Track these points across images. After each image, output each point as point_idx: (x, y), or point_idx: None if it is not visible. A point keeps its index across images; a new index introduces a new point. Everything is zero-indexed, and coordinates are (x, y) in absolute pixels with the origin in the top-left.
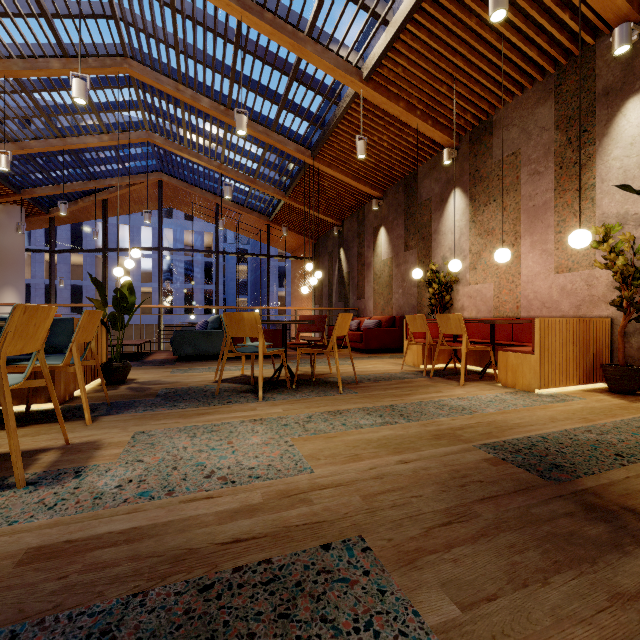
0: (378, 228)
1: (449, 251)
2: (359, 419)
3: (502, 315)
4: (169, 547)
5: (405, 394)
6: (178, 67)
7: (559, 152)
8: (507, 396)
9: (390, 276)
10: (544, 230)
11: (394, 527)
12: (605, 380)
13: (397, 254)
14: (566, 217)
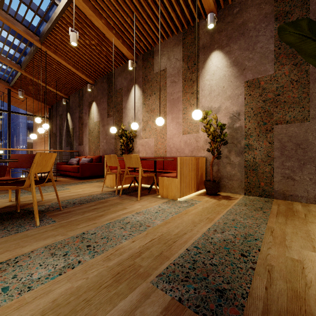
0: (91, 102)
1: (132, 119)
2: (35, 269)
3: (158, 155)
4: None
5: (99, 216)
6: None
7: (184, 73)
8: (165, 206)
9: (99, 132)
10: (177, 112)
11: None
12: (205, 188)
13: (103, 119)
14: (187, 106)
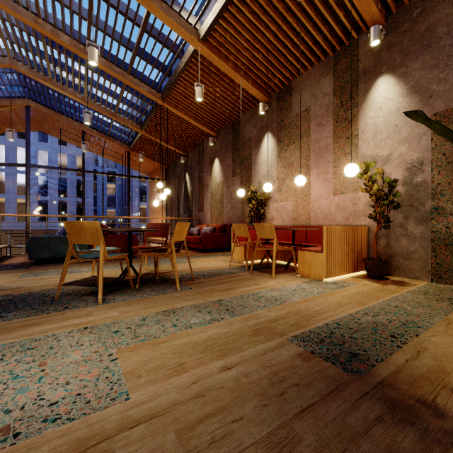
0: (213, 159)
1: (263, 177)
2: (190, 318)
3: (299, 224)
4: None
5: (231, 288)
6: (36, 1)
7: (335, 111)
8: (305, 285)
9: (222, 194)
10: (326, 165)
11: None
12: (366, 269)
13: (227, 178)
14: (340, 156)
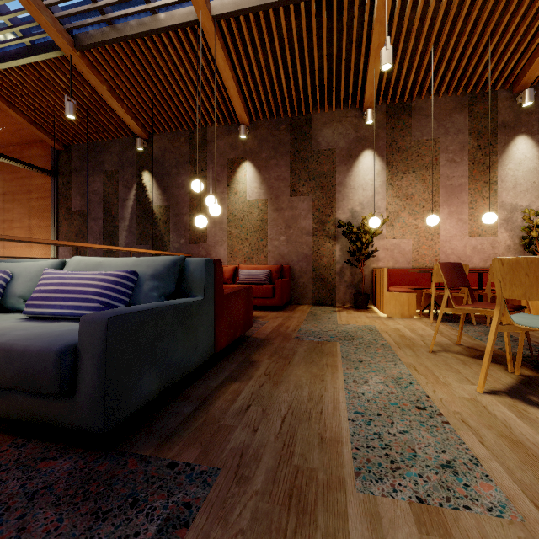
0: (239, 161)
1: (360, 205)
2: None
3: (422, 266)
4: None
5: None
6: None
7: (472, 152)
8: None
9: (264, 220)
10: (460, 204)
11: None
12: None
13: (277, 197)
14: (477, 199)
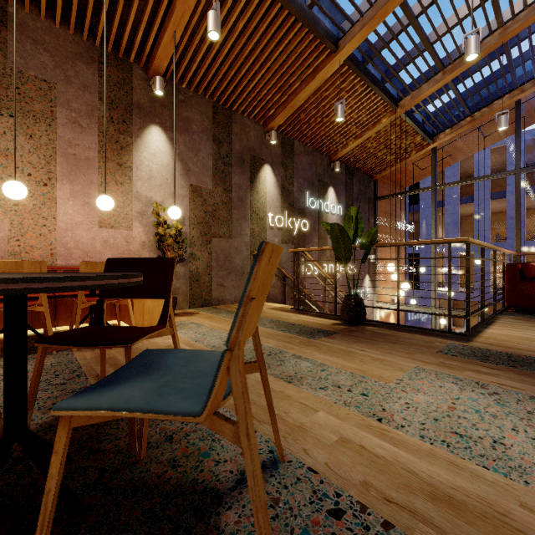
0: None
1: None
2: (301, 366)
3: None
4: (531, 379)
5: None
6: None
7: (103, 122)
8: (185, 331)
9: None
10: (87, 184)
11: (420, 349)
12: None
13: None
14: (110, 182)
